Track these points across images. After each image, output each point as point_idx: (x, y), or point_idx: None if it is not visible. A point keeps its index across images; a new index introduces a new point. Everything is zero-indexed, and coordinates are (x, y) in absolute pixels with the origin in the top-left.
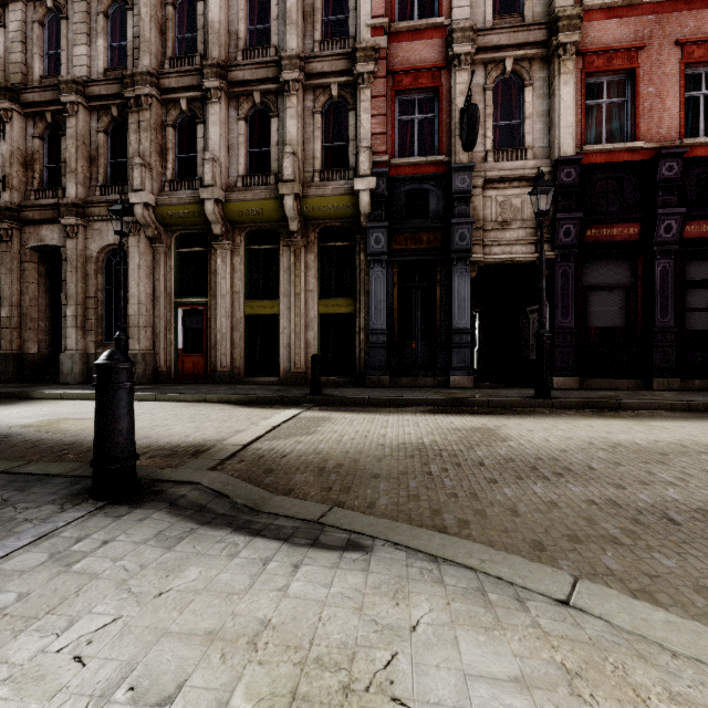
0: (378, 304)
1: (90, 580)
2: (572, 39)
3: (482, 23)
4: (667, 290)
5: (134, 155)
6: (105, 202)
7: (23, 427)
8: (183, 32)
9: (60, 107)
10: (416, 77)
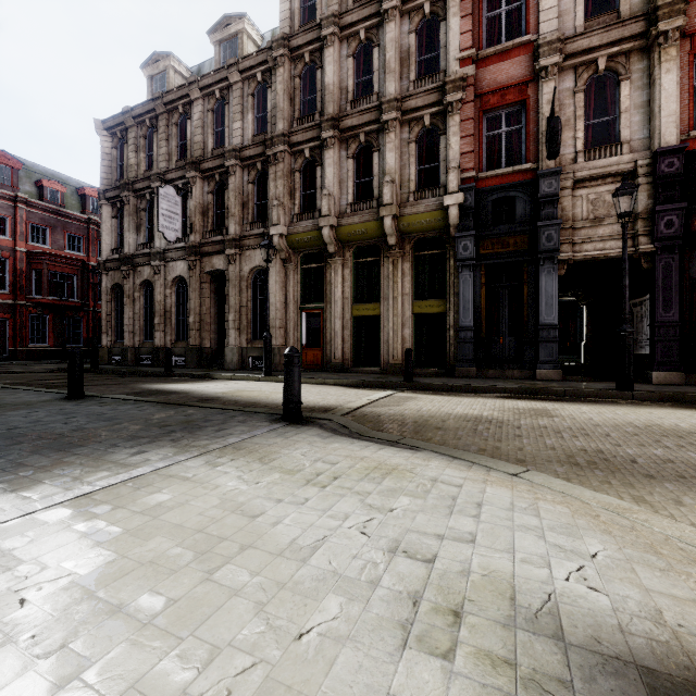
0: (466, 304)
1: (297, 442)
2: (674, 25)
3: (572, 29)
4: None
5: (272, 198)
6: (253, 236)
7: (223, 394)
8: (306, 96)
9: (224, 169)
10: (503, 95)
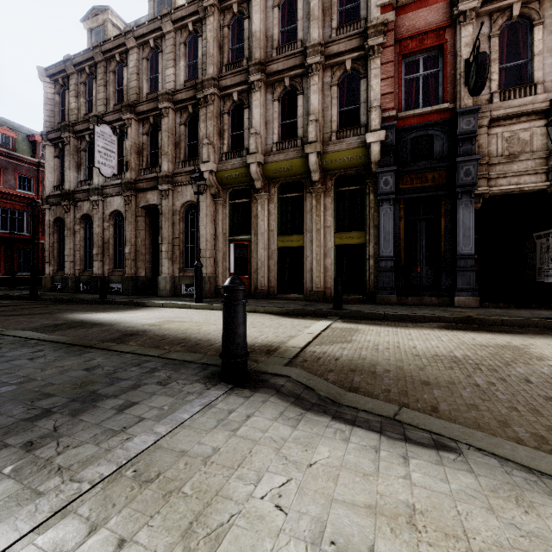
0: (387, 235)
1: (253, 444)
2: None
3: None
4: None
5: (203, 137)
6: (185, 173)
7: (151, 326)
8: (234, 44)
9: (158, 112)
10: (421, 40)
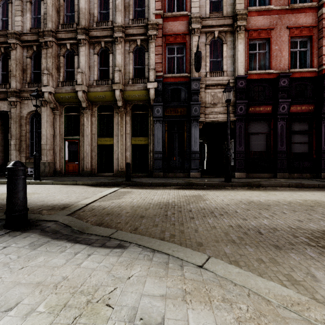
0: (158, 140)
1: None
2: (243, 24)
3: (205, 15)
4: (283, 135)
5: (44, 69)
6: (30, 91)
7: None
8: (68, 12)
9: (8, 45)
10: (175, 38)
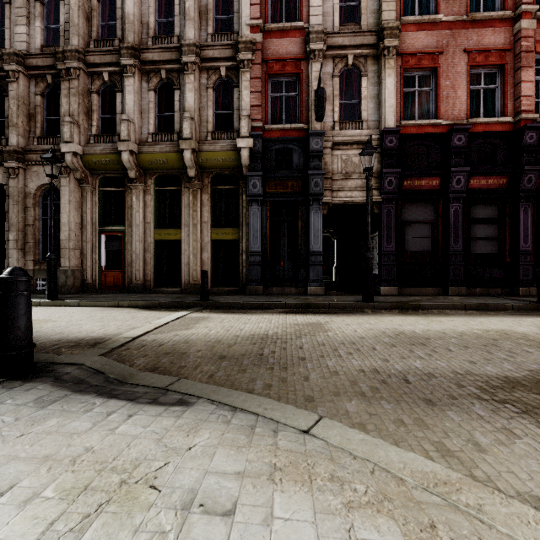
0: (255, 233)
1: None
2: (393, 44)
3: (332, 28)
4: (458, 225)
5: (65, 114)
6: (41, 151)
7: None
8: (105, 20)
9: (4, 74)
10: (283, 65)
